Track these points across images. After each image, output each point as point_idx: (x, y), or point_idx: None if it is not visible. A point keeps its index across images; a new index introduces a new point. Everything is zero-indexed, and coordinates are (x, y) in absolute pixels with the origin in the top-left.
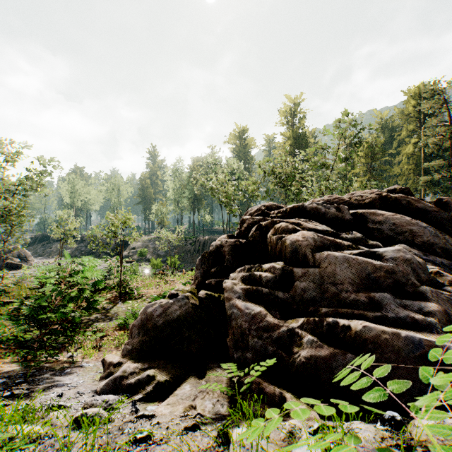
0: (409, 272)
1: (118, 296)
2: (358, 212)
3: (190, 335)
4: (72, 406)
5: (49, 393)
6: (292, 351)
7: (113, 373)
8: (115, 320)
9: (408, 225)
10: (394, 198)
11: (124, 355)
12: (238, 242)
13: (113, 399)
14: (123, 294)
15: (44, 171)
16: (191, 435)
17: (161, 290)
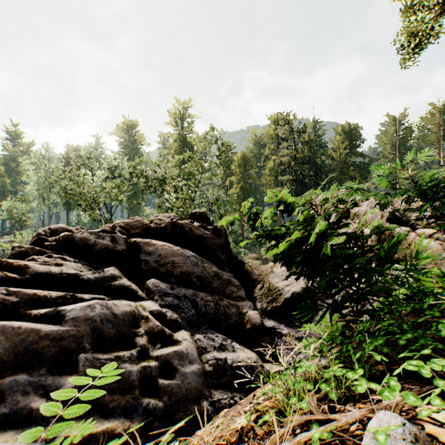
0: (85, 334)
1: None
2: (136, 241)
3: None
4: None
5: None
6: None
7: None
8: None
9: (172, 256)
10: (182, 224)
11: None
12: None
13: None
14: None
15: None
16: None
17: None
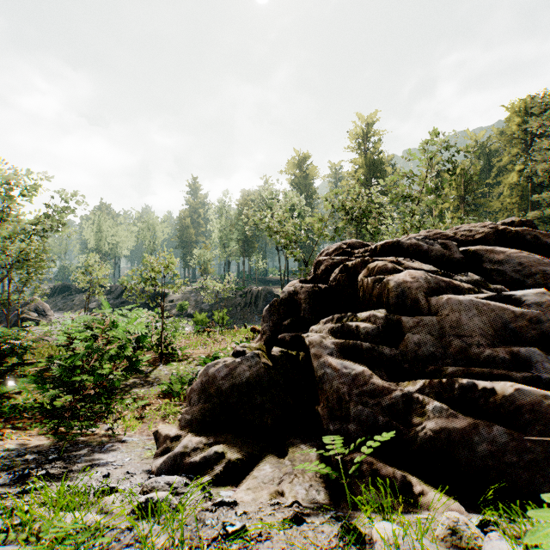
0: None
1: (158, 357)
2: (470, 249)
3: (262, 403)
4: (126, 489)
5: (91, 472)
6: (410, 422)
7: (170, 449)
8: (158, 385)
9: (538, 265)
10: (514, 232)
11: (183, 427)
12: (316, 288)
13: (178, 481)
14: (164, 355)
15: (66, 207)
16: (297, 529)
17: (210, 350)
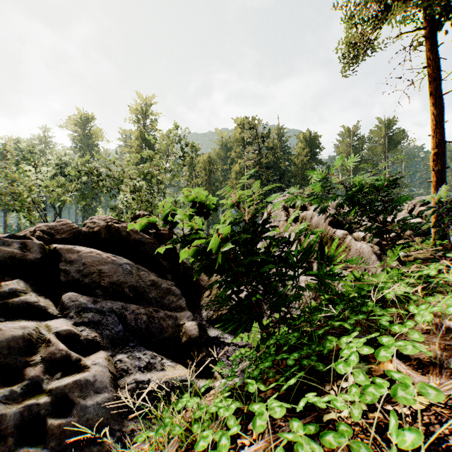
0: None
1: None
2: (57, 247)
3: None
4: None
5: None
6: None
7: None
8: None
9: (100, 264)
10: (118, 227)
11: None
12: None
13: None
14: None
15: None
16: None
17: None
